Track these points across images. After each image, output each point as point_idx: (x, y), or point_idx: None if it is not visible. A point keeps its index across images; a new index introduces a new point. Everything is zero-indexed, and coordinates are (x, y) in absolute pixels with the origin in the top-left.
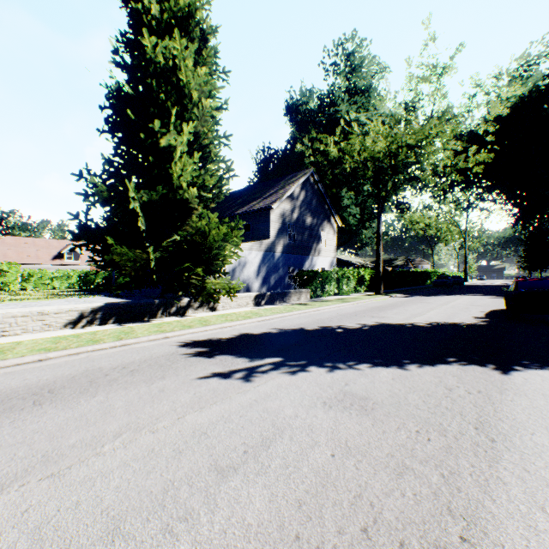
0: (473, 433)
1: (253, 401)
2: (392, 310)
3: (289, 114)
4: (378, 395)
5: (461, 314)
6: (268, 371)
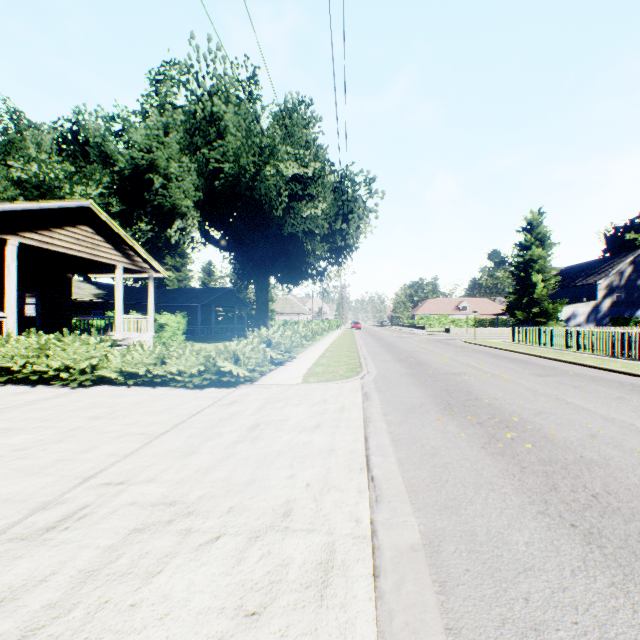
0: None
1: None
2: None
3: None
4: None
5: None
6: None
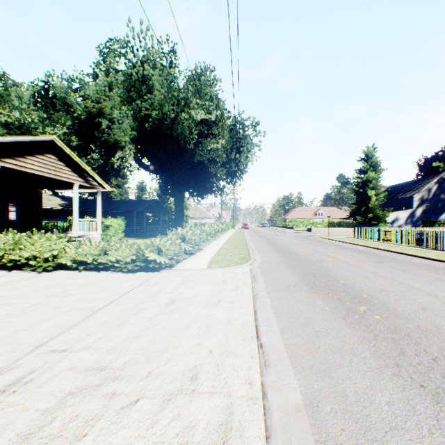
0: None
1: None
2: None
3: None
4: None
5: None
6: None
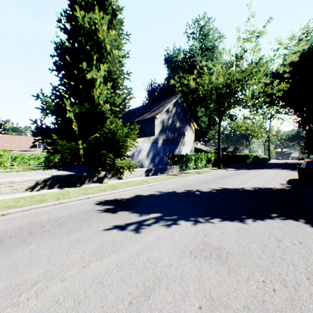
0: (307, 284)
1: (140, 251)
2: (229, 178)
3: (166, 63)
4: (229, 246)
5: (271, 181)
6: (151, 224)
